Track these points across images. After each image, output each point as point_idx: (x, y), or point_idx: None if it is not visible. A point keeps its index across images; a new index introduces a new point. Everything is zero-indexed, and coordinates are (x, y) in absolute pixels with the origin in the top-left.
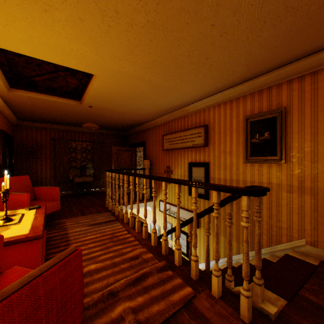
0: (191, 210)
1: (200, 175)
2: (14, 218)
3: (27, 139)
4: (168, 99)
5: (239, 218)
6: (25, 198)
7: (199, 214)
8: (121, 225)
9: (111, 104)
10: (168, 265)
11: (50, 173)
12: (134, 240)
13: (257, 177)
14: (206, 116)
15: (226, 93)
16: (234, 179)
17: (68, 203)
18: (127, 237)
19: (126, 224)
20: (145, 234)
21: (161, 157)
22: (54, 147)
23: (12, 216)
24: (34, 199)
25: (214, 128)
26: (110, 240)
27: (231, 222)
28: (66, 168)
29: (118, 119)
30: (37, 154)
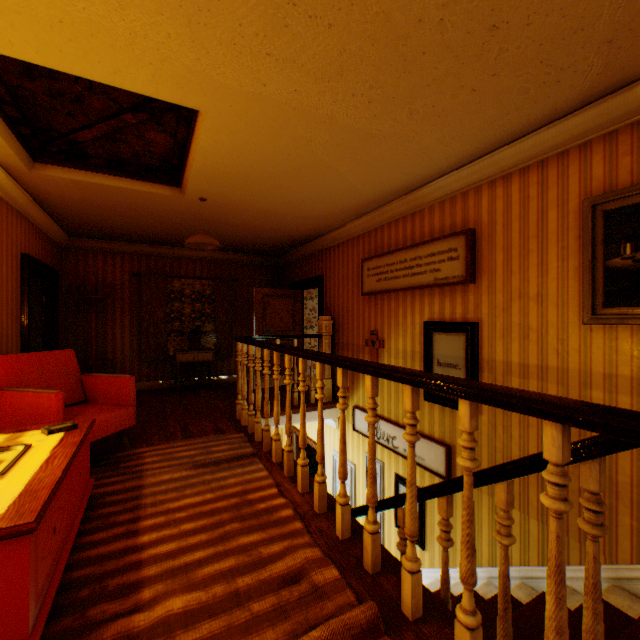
0: (430, 435)
1: (455, 353)
2: (2, 460)
3: (87, 276)
4: (376, 172)
5: (568, 471)
6: (52, 402)
7: (476, 477)
8: (264, 468)
9: (246, 190)
10: (382, 613)
11: (130, 343)
12: (293, 517)
13: (627, 363)
14: (469, 209)
15: (529, 144)
16: (551, 366)
17: (161, 406)
18: (275, 506)
19: (276, 467)
20: (320, 502)
21: (358, 310)
22: (138, 290)
23: (1, 451)
24: (82, 401)
25: (494, 236)
26: (233, 514)
27: (600, 523)
28: (161, 333)
29: (264, 229)
30: (106, 304)
